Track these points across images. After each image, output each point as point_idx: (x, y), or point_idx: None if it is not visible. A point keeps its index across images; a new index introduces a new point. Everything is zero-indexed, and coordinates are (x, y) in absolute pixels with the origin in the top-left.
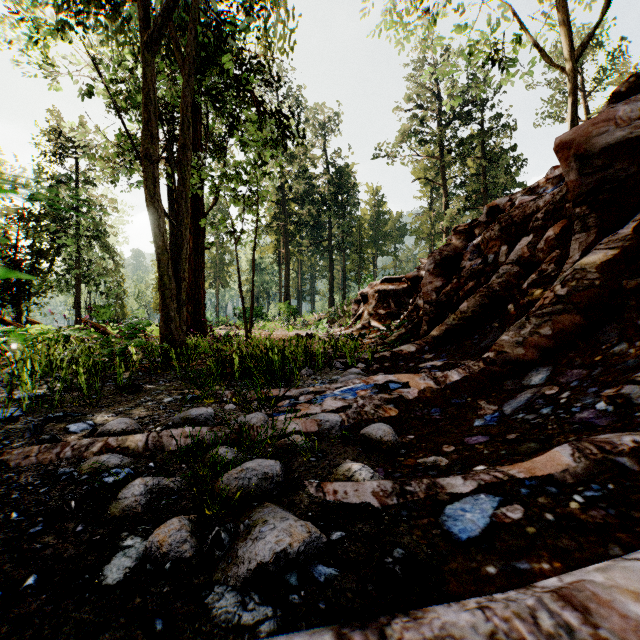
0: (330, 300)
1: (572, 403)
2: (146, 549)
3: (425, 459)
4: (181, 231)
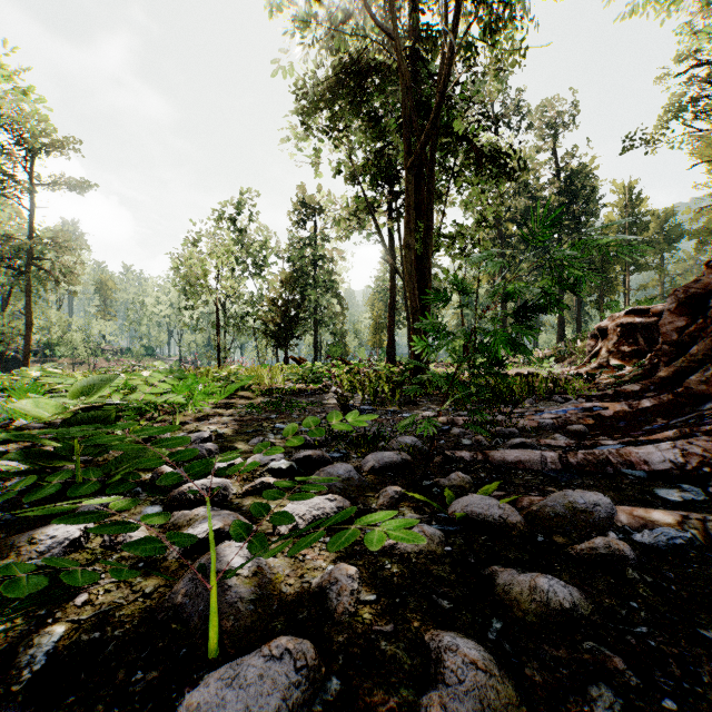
0: (559, 333)
1: (707, 416)
2: (473, 441)
3: (599, 438)
4: (425, 294)
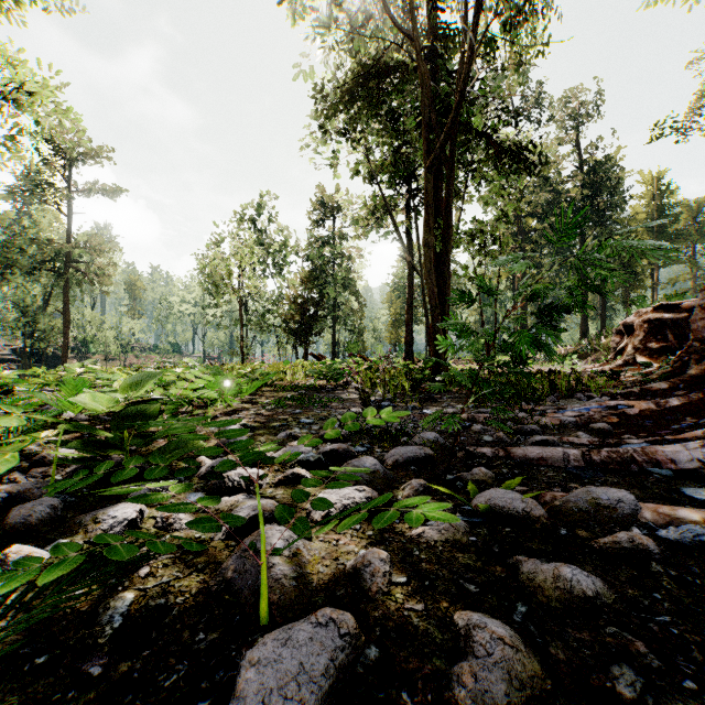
0: (582, 329)
1: None
2: (494, 437)
3: (624, 436)
4: (444, 291)
